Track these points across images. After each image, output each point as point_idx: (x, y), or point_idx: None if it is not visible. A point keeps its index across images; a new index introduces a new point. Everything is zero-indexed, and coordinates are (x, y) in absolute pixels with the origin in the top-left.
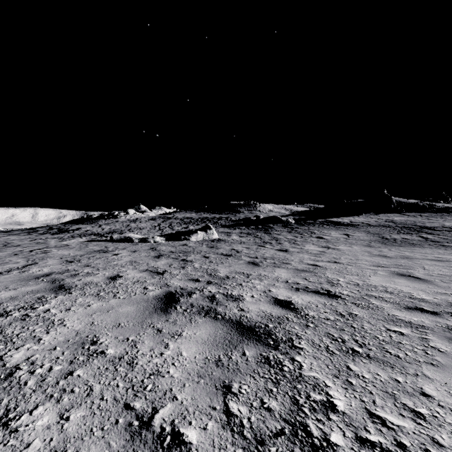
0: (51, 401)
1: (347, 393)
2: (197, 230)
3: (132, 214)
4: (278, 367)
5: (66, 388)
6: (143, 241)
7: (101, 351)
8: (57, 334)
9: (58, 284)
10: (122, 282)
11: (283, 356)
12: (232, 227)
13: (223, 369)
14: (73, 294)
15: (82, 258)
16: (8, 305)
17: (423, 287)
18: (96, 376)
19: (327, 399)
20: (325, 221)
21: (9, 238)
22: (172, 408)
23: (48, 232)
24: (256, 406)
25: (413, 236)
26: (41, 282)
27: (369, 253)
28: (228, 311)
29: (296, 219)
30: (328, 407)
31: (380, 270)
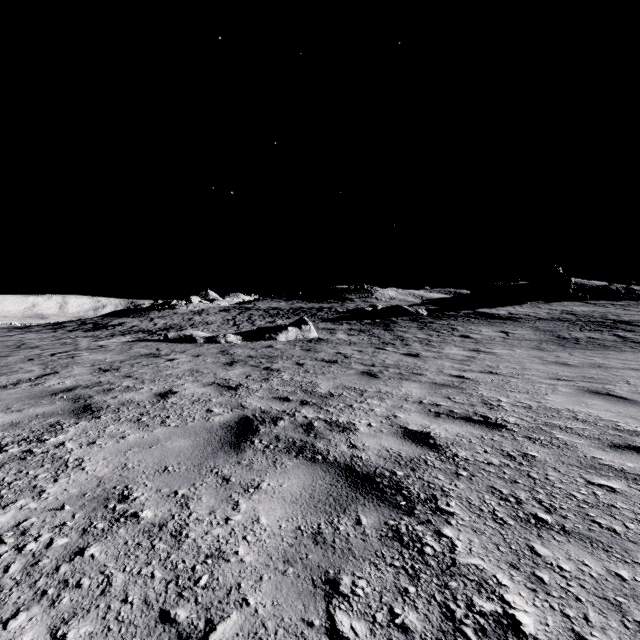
0: (41, 603)
1: (536, 599)
2: (287, 326)
3: (196, 303)
4: (416, 547)
5: (69, 579)
6: (210, 341)
7: (133, 513)
8: (69, 483)
9: (83, 404)
10: (176, 401)
11: (423, 527)
12: (338, 322)
13: (325, 548)
14: (103, 420)
15: (123, 365)
16: (4, 435)
17: (632, 412)
18: (120, 558)
19: (503, 610)
20: (472, 313)
21: (25, 336)
22: (239, 622)
23: (79, 329)
24: (381, 621)
25: (604, 335)
26: (59, 400)
27: (541, 360)
28: (333, 449)
29: (430, 311)
30: (506, 627)
31: (561, 386)
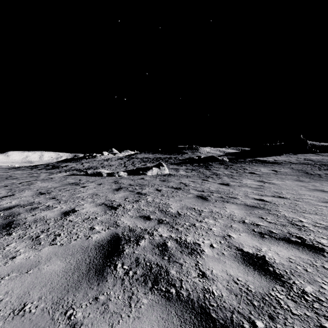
0: None
1: None
2: (152, 167)
3: (106, 155)
4: None
5: None
6: (110, 175)
7: None
8: None
9: (9, 221)
10: (72, 218)
11: None
12: (180, 165)
13: None
14: (11, 236)
15: (55, 190)
16: None
17: None
18: None
19: None
20: (253, 160)
21: (15, 172)
22: None
23: (44, 168)
24: None
25: None
26: None
27: (306, 188)
28: (184, 278)
29: (230, 159)
30: None
31: None
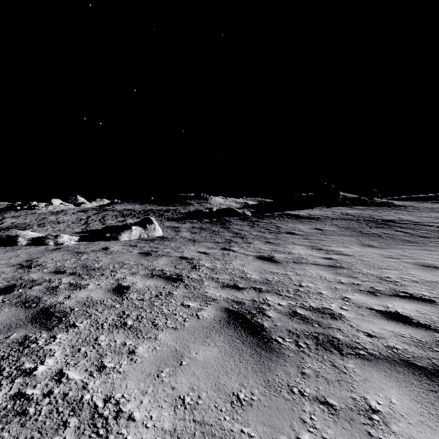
0: None
1: None
2: (132, 225)
3: (57, 204)
4: None
5: None
6: (35, 242)
7: None
8: None
9: None
10: None
11: None
12: (181, 221)
13: None
14: None
15: None
16: None
17: None
18: None
19: None
20: (283, 214)
21: None
22: None
23: None
24: None
25: (391, 231)
26: None
27: (405, 262)
28: None
29: (252, 212)
30: None
31: None
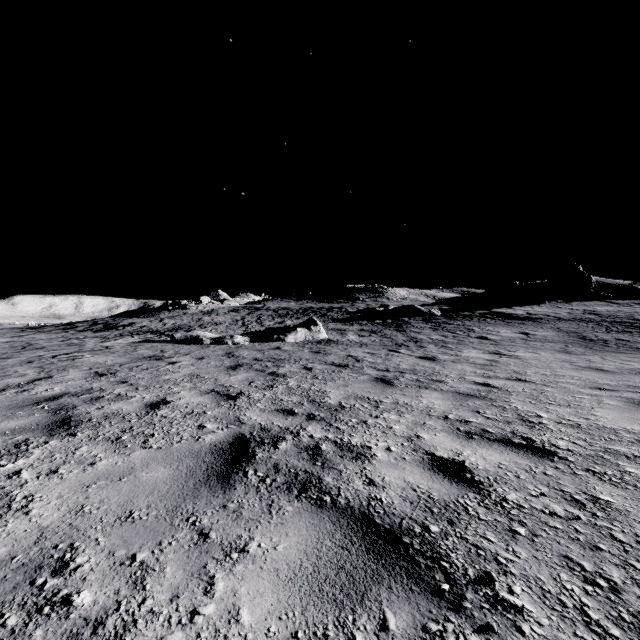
0: None
1: None
2: (296, 326)
3: (206, 303)
4: None
5: None
6: (216, 342)
7: (65, 596)
8: (1, 537)
9: (63, 417)
10: (166, 413)
11: (481, 638)
12: (348, 322)
13: None
14: (77, 438)
15: (122, 368)
16: None
17: None
18: None
19: None
20: (487, 313)
21: (35, 337)
22: None
23: (90, 329)
24: None
25: (635, 337)
26: (38, 411)
27: (572, 365)
28: (344, 486)
29: (444, 311)
30: None
31: (606, 397)
